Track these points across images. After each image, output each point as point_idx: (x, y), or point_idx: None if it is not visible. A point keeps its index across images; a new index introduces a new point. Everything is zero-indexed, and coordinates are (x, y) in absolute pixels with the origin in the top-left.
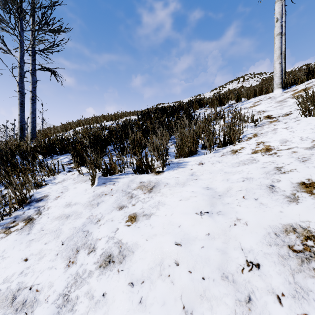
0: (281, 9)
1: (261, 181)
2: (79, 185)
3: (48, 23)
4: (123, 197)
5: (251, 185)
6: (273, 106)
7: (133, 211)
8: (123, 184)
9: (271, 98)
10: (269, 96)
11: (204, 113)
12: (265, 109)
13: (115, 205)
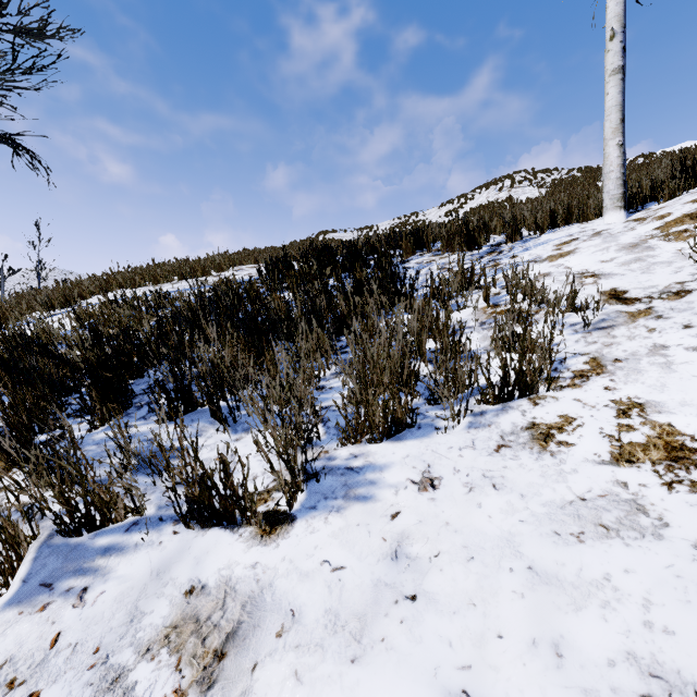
0: (623, 6)
1: None
2: None
3: (3, 9)
4: None
5: None
6: (617, 259)
7: None
8: (118, 597)
9: (603, 234)
10: (595, 228)
11: (431, 274)
12: (598, 268)
13: None
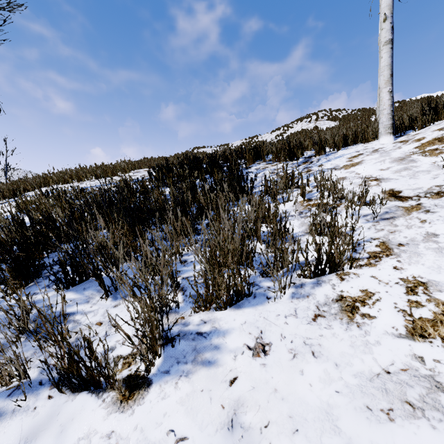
0: None
1: None
2: None
3: None
4: None
5: None
6: (391, 168)
7: None
8: None
9: (380, 151)
10: (373, 147)
11: (265, 177)
12: (379, 174)
13: None
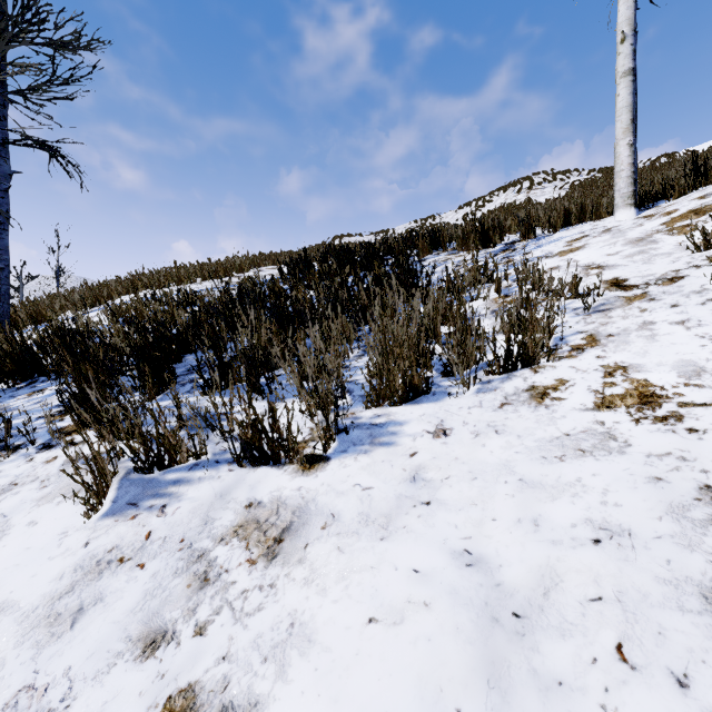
0: (634, 10)
1: (670, 558)
2: (49, 512)
3: (41, 24)
4: (175, 577)
5: (635, 578)
6: (622, 252)
7: (189, 676)
8: (192, 510)
9: (612, 231)
10: (606, 225)
11: (446, 269)
12: (603, 261)
13: (135, 628)
